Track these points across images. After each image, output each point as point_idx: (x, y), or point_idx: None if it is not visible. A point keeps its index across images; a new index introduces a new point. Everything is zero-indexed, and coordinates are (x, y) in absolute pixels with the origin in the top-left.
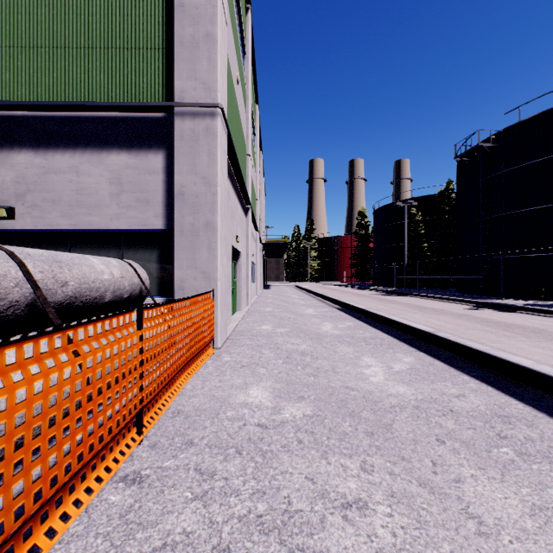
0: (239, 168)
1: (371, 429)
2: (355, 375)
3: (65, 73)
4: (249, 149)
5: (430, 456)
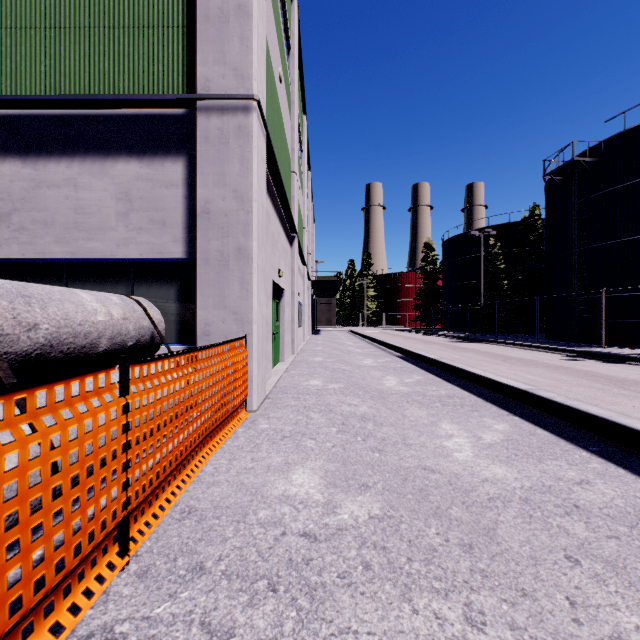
0: (282, 185)
1: (467, 538)
2: (433, 449)
3: (60, 61)
4: (294, 165)
5: (563, 588)
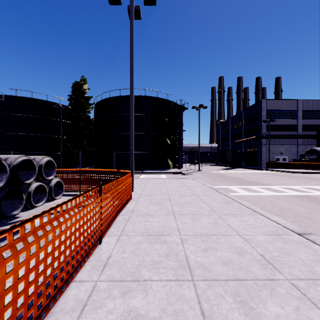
0: None
1: None
2: None
3: None
4: None
5: None
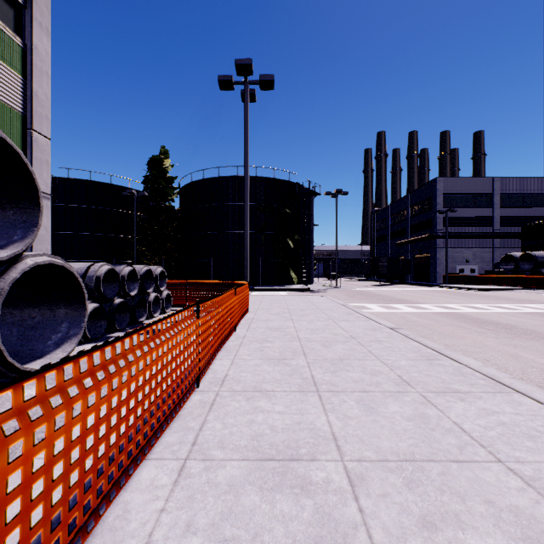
0: None
1: None
2: None
3: None
4: None
5: None
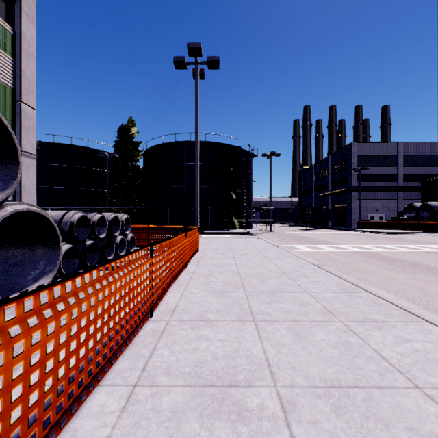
0: None
1: None
2: None
3: None
4: None
5: None
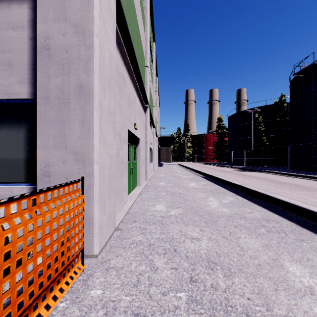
0: (136, 60)
1: None
2: None
3: None
4: (147, 62)
5: None
